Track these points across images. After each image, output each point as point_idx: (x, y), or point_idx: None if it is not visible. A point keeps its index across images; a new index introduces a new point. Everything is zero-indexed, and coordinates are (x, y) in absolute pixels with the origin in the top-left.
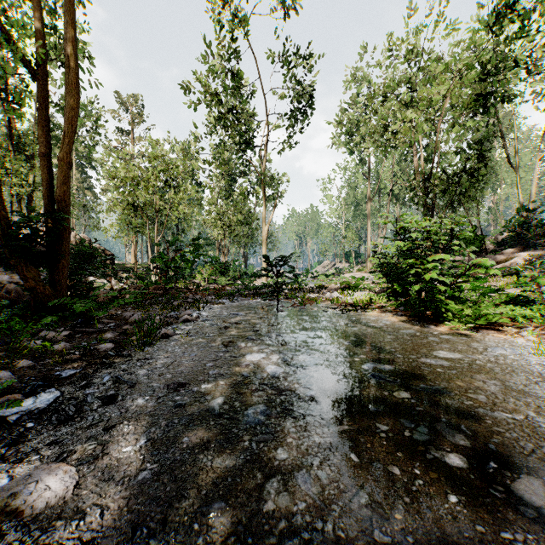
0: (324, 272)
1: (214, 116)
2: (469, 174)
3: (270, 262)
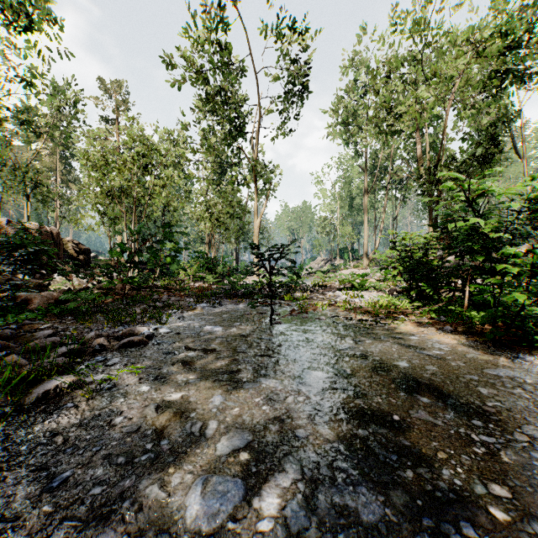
0: (317, 269)
1: (201, 99)
2: (480, 162)
3: (260, 254)
